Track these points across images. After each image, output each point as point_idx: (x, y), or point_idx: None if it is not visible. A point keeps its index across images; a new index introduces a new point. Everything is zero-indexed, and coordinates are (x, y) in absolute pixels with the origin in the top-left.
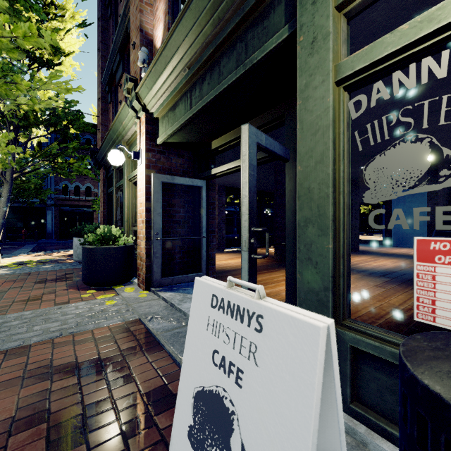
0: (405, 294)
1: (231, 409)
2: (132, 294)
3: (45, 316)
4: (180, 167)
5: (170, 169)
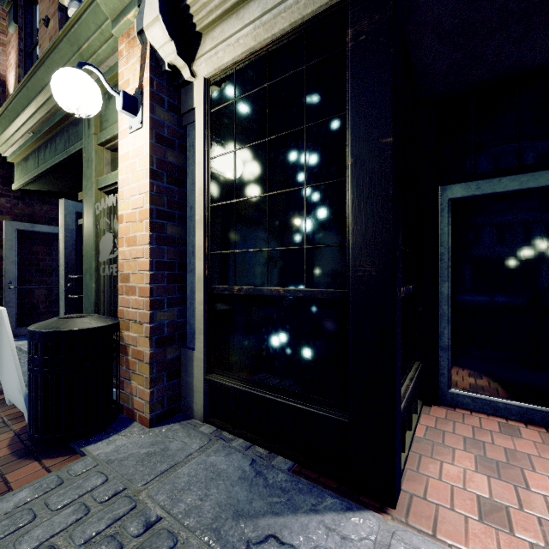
0: None
1: None
2: None
3: None
4: (45, 214)
5: (31, 216)
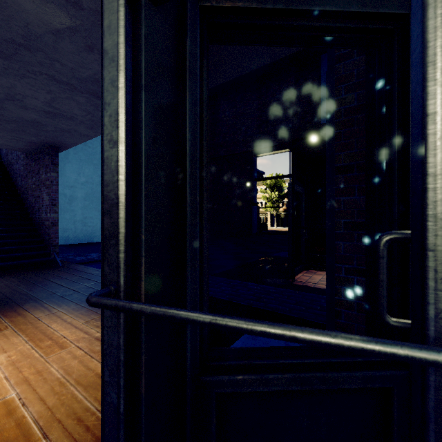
0: (51, 321)
1: None
2: None
3: None
4: None
5: None
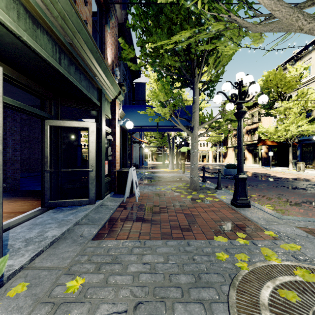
0: None
1: (136, 180)
2: (8, 314)
3: (156, 283)
4: None
5: None
